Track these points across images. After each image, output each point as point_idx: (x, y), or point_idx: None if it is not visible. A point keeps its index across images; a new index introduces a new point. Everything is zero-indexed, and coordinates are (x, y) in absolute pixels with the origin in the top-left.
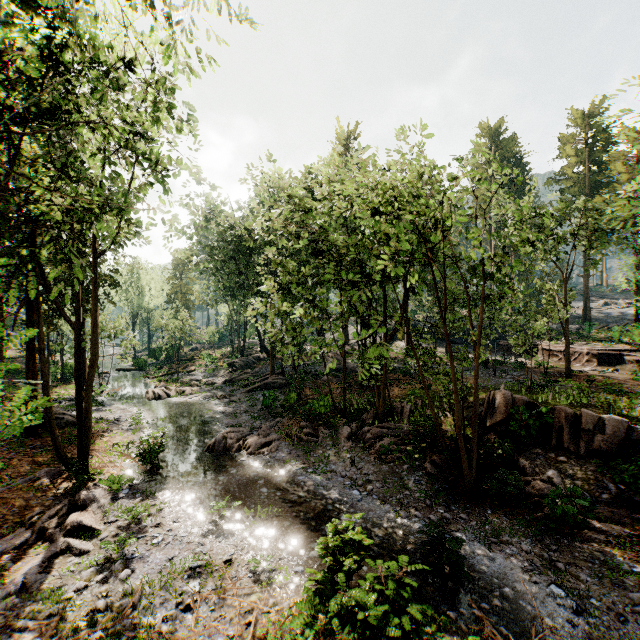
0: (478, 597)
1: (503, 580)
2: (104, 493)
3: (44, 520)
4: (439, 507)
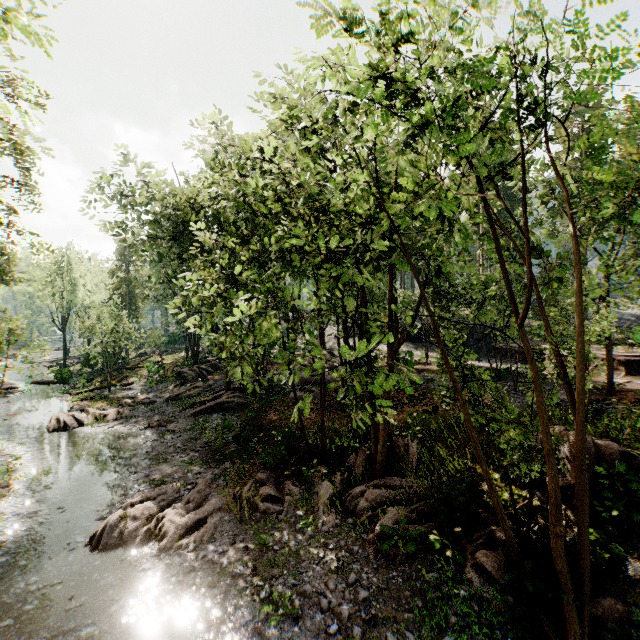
0: None
1: None
2: None
3: None
4: None
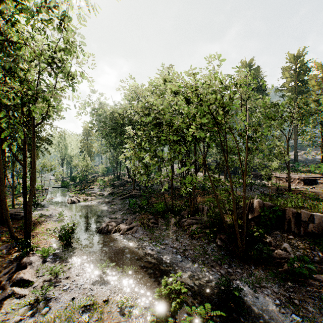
0: (251, 322)
1: (264, 311)
2: (38, 258)
3: (1, 276)
4: (225, 265)
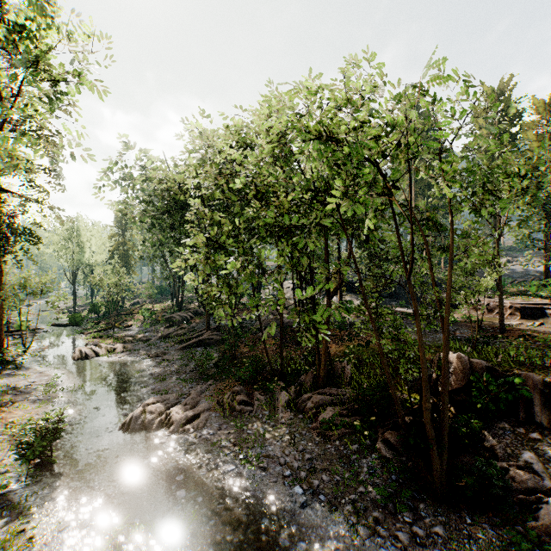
0: None
1: None
2: None
3: None
4: (405, 513)
